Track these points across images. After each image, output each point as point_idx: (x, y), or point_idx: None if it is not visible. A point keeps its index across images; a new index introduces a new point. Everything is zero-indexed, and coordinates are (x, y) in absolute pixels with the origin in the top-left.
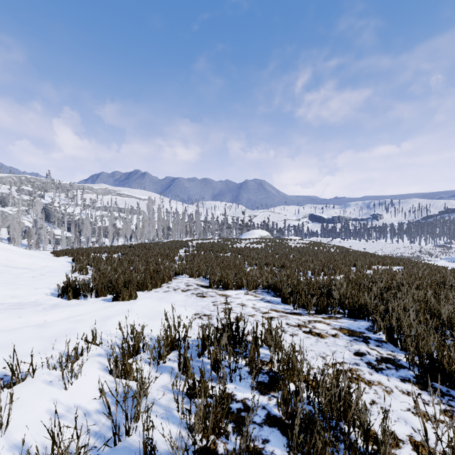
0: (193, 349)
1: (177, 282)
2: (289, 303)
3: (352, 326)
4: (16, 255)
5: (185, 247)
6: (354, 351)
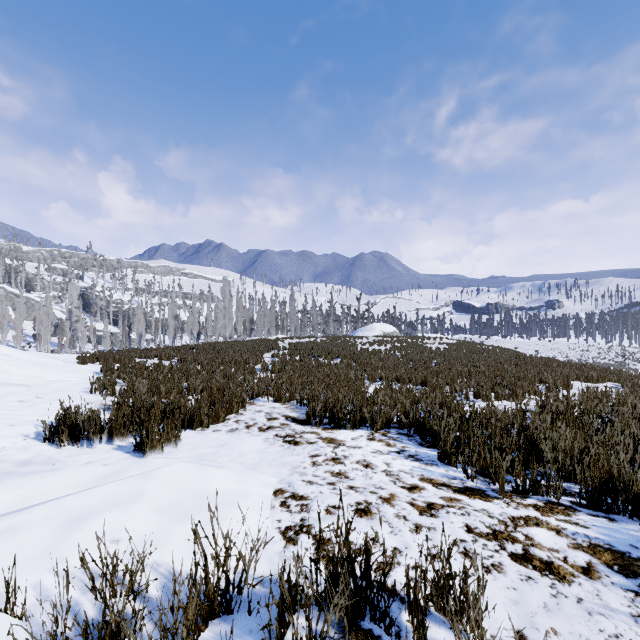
0: (259, 616)
1: (253, 411)
2: (455, 465)
3: (615, 540)
4: (11, 363)
5: (272, 350)
6: None
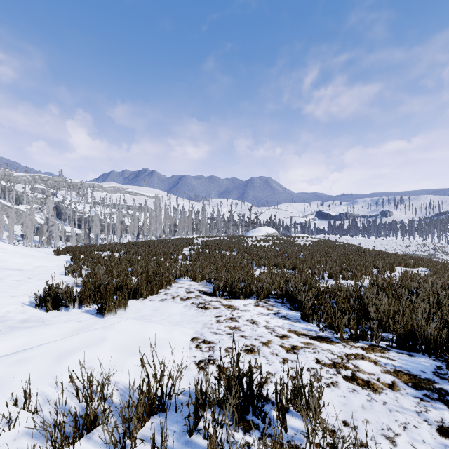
0: (182, 413)
1: (177, 287)
2: (312, 322)
3: (411, 367)
4: (9, 255)
5: (190, 245)
6: (436, 424)
